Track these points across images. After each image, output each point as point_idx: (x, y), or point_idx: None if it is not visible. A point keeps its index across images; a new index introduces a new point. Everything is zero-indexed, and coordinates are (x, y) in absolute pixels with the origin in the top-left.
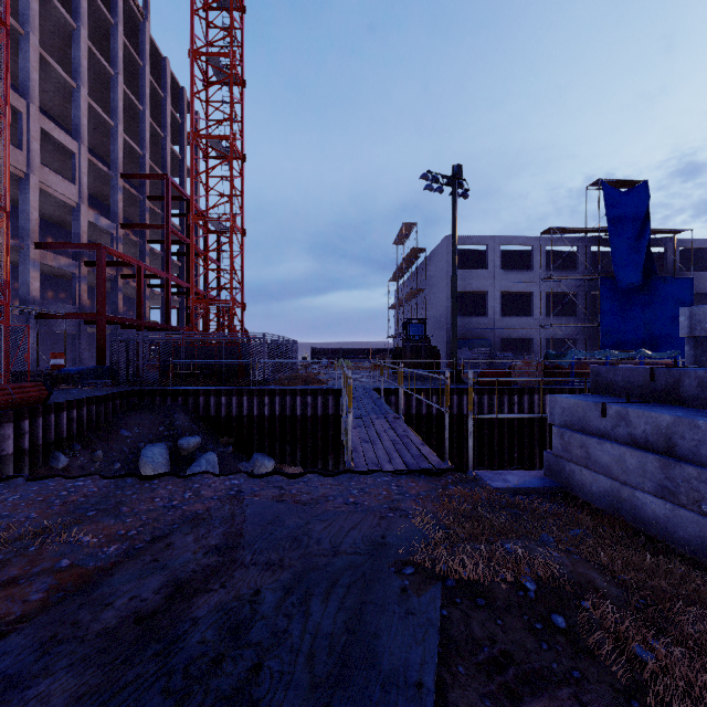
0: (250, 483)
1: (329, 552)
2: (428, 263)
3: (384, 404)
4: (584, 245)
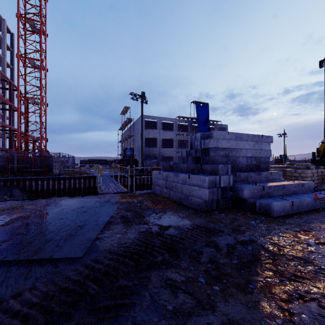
0: (70, 198)
1: (97, 203)
2: (134, 124)
3: (114, 180)
4: (190, 123)
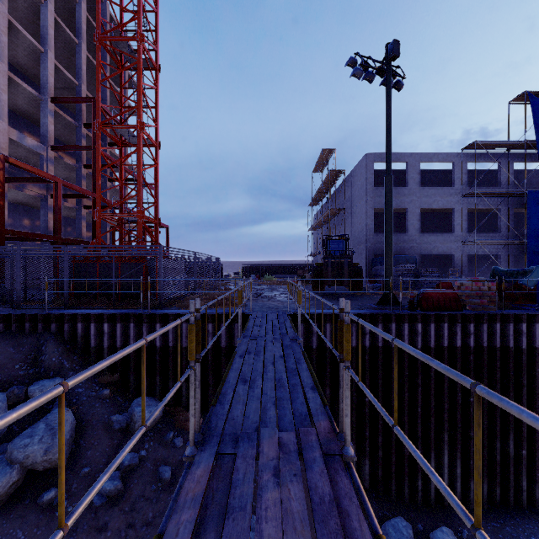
0: None
1: None
2: (345, 185)
3: (302, 364)
4: (507, 161)
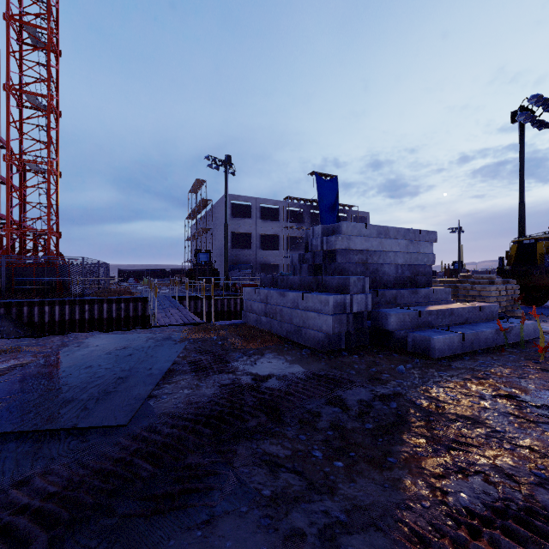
0: (103, 334)
1: (149, 341)
2: (214, 210)
3: (178, 303)
4: (307, 209)
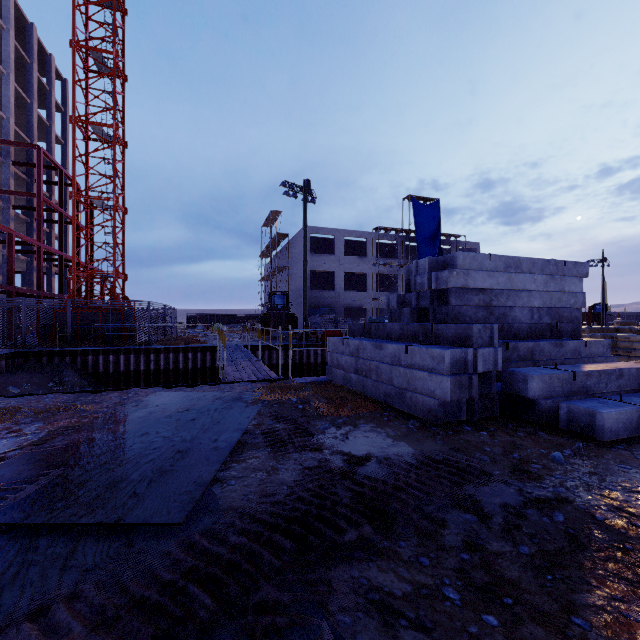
0: (166, 390)
1: (216, 401)
2: (290, 245)
3: (250, 354)
4: (401, 241)
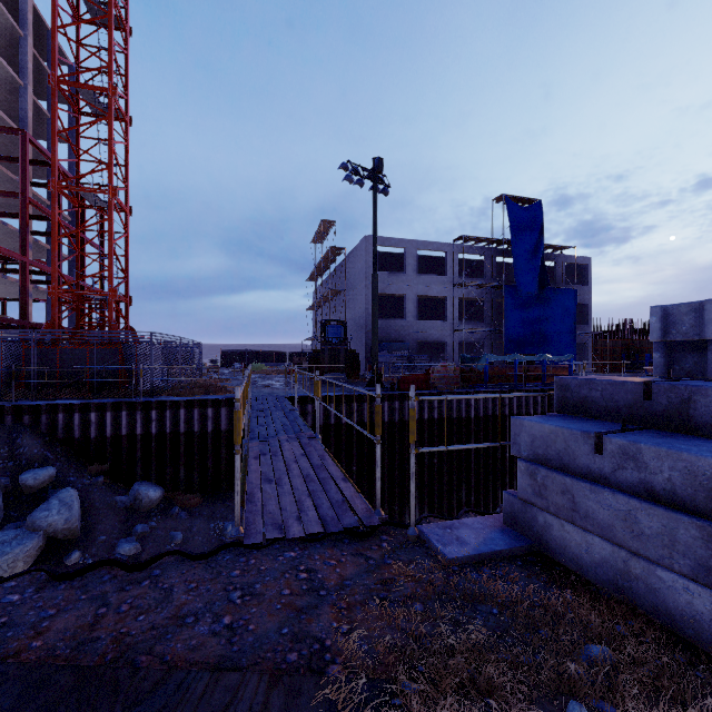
0: (43, 596)
1: None
2: (347, 263)
3: (299, 418)
4: (491, 255)
